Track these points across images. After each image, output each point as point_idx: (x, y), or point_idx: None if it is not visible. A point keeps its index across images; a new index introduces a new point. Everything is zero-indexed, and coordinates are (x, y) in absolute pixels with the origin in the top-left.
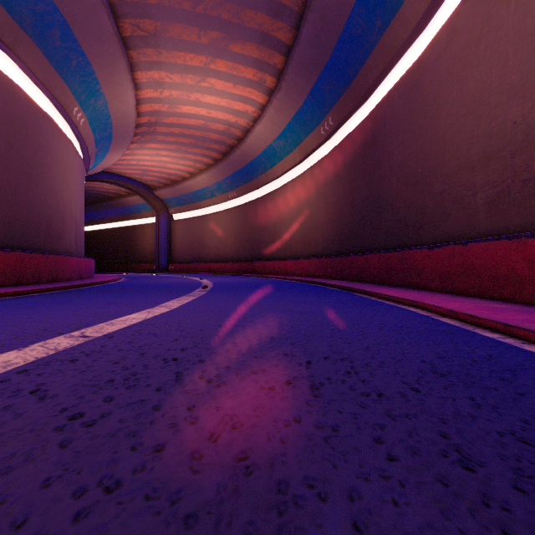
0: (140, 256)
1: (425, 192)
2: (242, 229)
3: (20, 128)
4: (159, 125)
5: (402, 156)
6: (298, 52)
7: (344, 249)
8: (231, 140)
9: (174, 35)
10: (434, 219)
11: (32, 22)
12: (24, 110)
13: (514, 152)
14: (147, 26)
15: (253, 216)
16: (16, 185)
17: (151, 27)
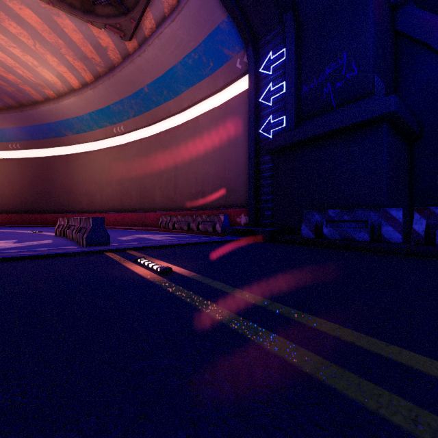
0: None
1: (71, 196)
2: None
3: None
4: None
5: (62, 181)
6: (6, 115)
7: (28, 210)
8: None
9: None
10: (73, 205)
11: None
12: None
13: (91, 195)
14: None
15: None
16: None
17: None
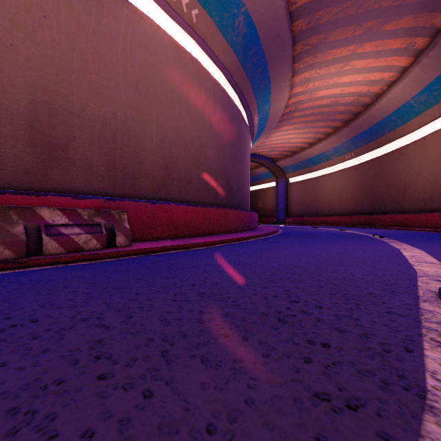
0: (262, 212)
1: None
2: (360, 185)
3: (240, 136)
4: (295, 112)
5: None
6: None
7: None
8: (357, 108)
9: (332, 39)
10: None
11: (250, 69)
12: (241, 125)
13: None
14: (312, 41)
15: (375, 172)
16: (239, 170)
17: (315, 40)
